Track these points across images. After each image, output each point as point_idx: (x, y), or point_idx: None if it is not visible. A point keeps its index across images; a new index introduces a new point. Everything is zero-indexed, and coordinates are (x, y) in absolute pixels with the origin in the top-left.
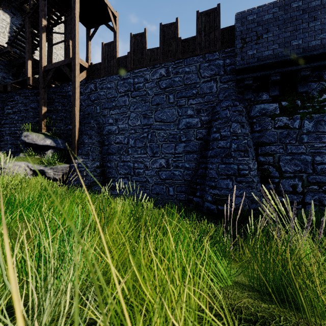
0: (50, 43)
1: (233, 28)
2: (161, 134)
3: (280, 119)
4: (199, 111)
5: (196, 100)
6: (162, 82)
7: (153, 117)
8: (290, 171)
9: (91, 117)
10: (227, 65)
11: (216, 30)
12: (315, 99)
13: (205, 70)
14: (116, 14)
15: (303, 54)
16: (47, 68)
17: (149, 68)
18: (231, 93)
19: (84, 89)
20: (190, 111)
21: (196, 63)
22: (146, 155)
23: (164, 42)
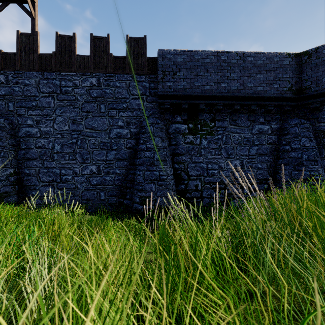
0: None
1: (156, 60)
2: (92, 141)
3: (188, 137)
4: (129, 123)
5: (126, 113)
6: (93, 91)
7: (83, 124)
8: (194, 175)
9: (0, 114)
10: (152, 88)
11: (143, 57)
12: (208, 125)
13: (134, 88)
14: None
15: (201, 94)
16: None
17: (79, 74)
18: (155, 112)
19: None
20: (121, 123)
21: (126, 81)
22: (76, 161)
23: (95, 53)
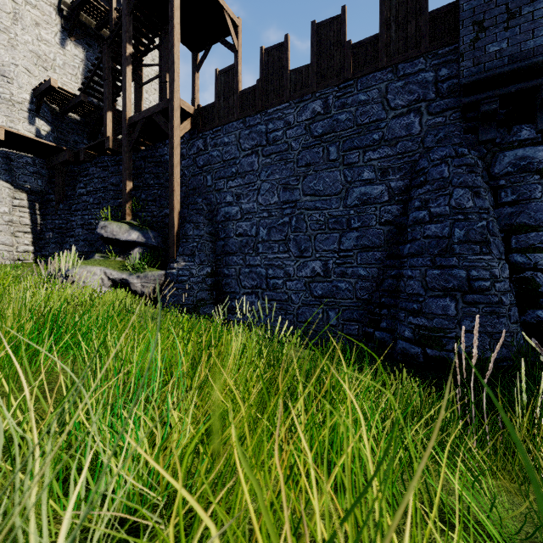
0: (138, 83)
1: (455, 7)
2: (314, 217)
3: None
4: (385, 171)
5: (379, 151)
6: (316, 125)
7: (300, 189)
8: None
9: (199, 194)
10: (442, 80)
11: (420, 16)
12: None
13: (397, 95)
14: (239, 21)
15: None
16: (133, 119)
17: (293, 103)
18: (451, 134)
19: (188, 149)
20: (369, 173)
21: (379, 84)
22: (289, 254)
23: (319, 54)
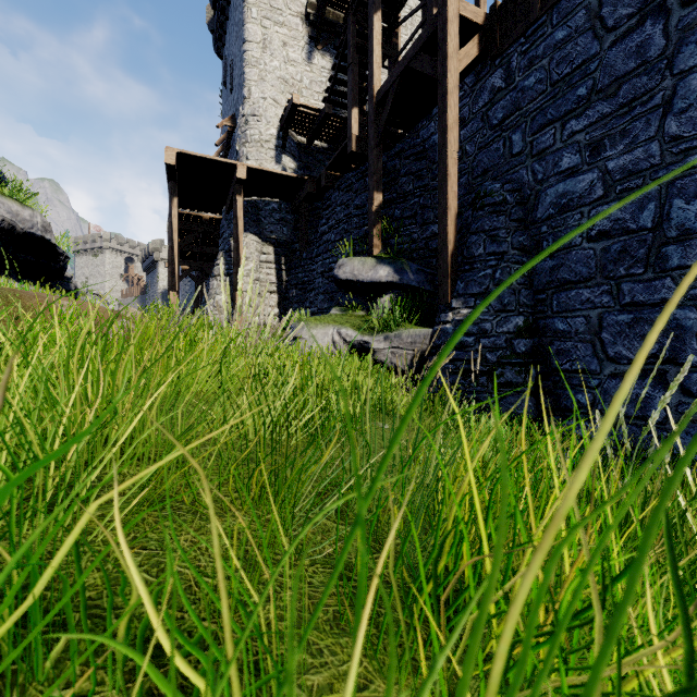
0: (392, 56)
1: None
2: None
3: None
4: None
5: None
6: None
7: None
8: None
9: (494, 178)
10: None
11: None
12: None
13: None
14: None
15: None
16: (382, 91)
17: None
18: None
19: (472, 103)
20: None
21: None
22: None
23: None
